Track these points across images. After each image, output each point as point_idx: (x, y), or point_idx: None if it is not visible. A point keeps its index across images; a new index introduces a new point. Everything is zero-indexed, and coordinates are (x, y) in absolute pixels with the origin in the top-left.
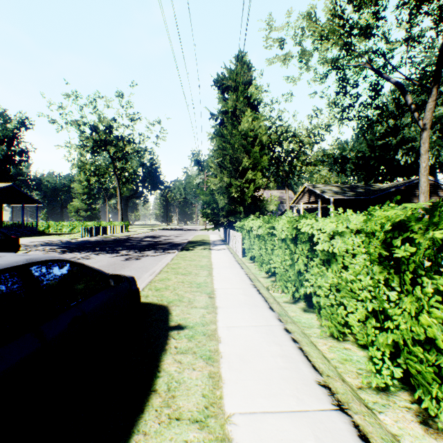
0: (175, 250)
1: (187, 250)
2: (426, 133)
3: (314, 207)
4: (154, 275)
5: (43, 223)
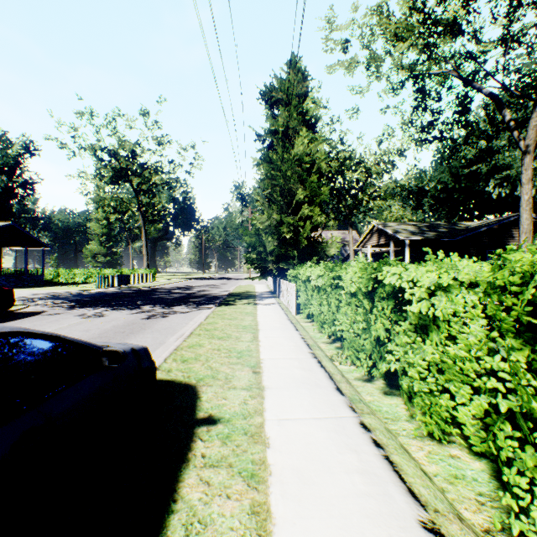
0: (211, 305)
1: (227, 306)
2: (529, 157)
3: (384, 251)
4: (181, 340)
5: (51, 270)
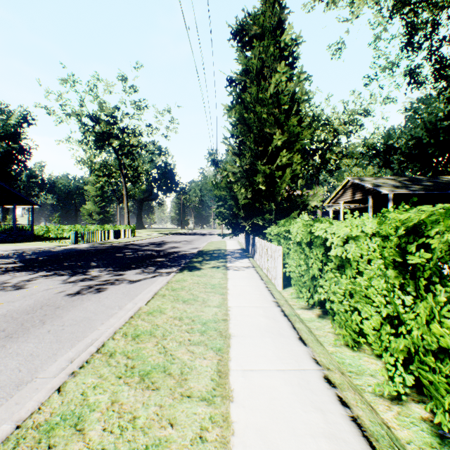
0: (173, 269)
1: (190, 271)
2: None
3: (353, 207)
4: (56, 383)
5: (42, 226)
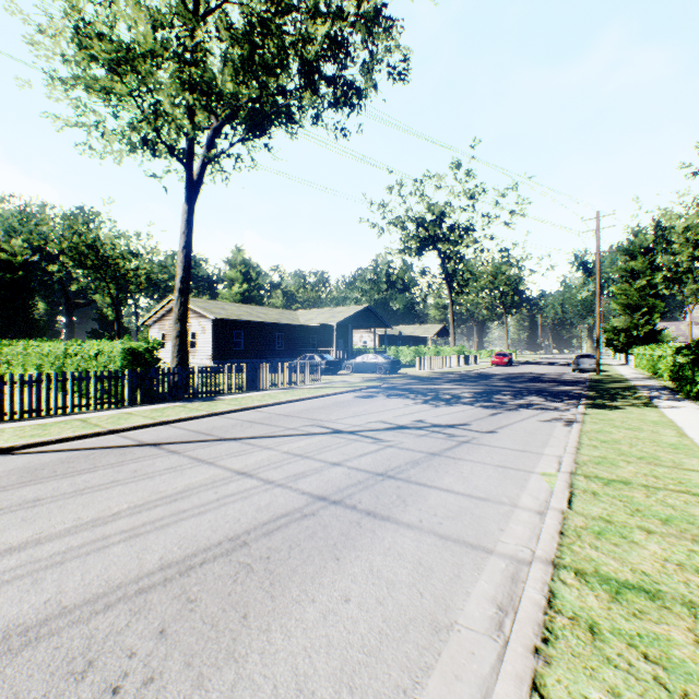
0: None
1: None
2: None
3: None
4: None
5: None
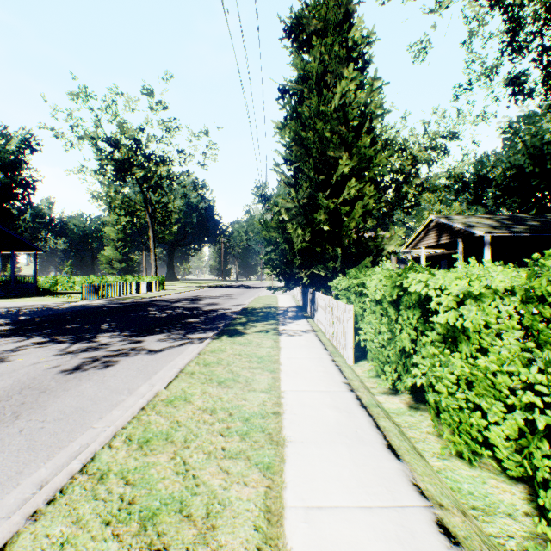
0: (208, 334)
1: (230, 336)
2: None
3: (437, 253)
4: (1, 536)
5: (48, 277)
